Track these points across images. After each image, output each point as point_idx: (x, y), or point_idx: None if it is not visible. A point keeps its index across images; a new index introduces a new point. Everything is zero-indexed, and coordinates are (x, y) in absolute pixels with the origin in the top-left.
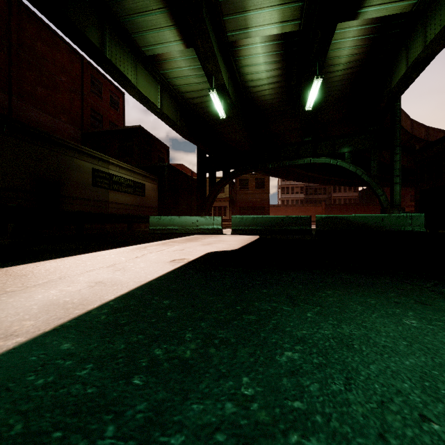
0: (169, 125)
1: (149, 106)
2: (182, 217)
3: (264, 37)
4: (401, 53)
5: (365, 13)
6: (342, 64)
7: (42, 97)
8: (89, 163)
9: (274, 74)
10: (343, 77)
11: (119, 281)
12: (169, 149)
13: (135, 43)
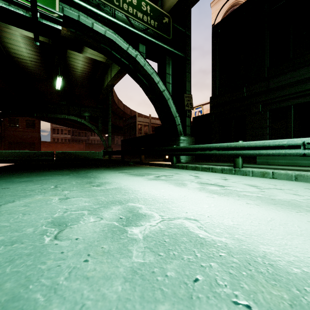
0: None
1: None
2: None
3: (23, 34)
4: (106, 77)
5: (85, 53)
6: (79, 69)
7: None
8: None
9: (35, 57)
10: (81, 75)
11: None
12: None
13: None
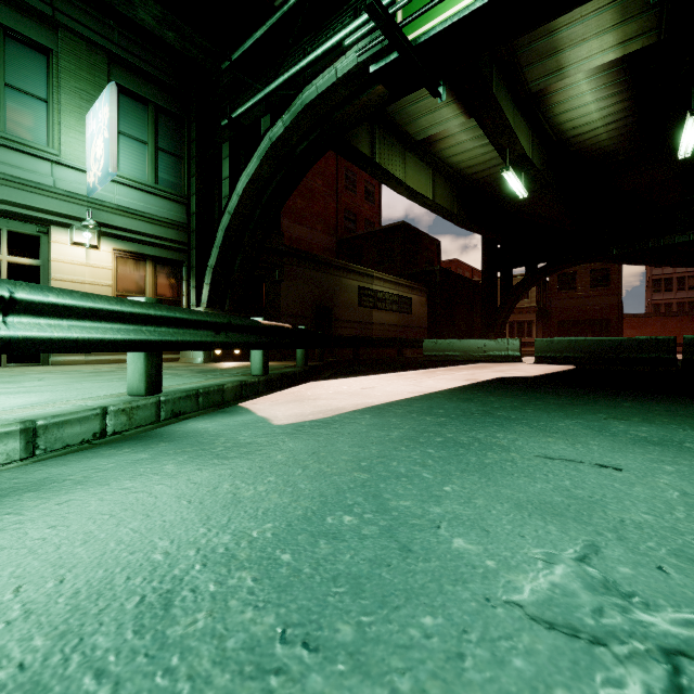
0: (442, 216)
1: (418, 200)
2: (464, 340)
3: (591, 69)
4: None
5: None
6: None
7: (301, 210)
8: (355, 281)
9: (616, 110)
10: None
11: (438, 385)
12: (440, 244)
13: (405, 132)
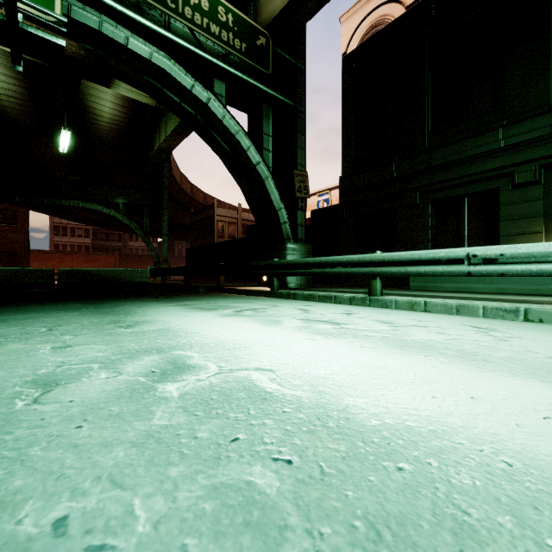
0: None
1: None
2: None
3: None
4: (157, 133)
5: (117, 89)
6: (106, 117)
7: None
8: None
9: (16, 90)
10: (110, 129)
11: None
12: None
13: None
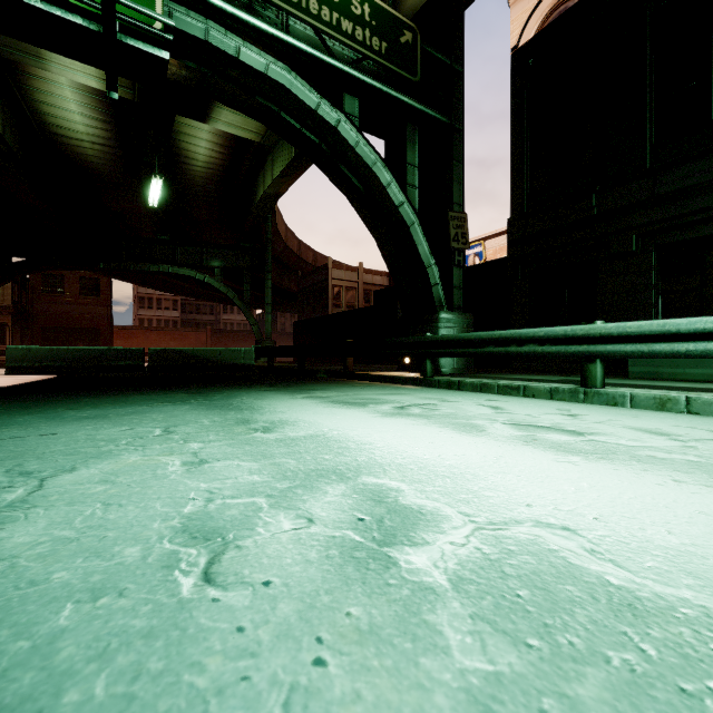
0: None
1: None
2: None
3: (76, 82)
4: (261, 177)
5: (215, 123)
6: (201, 161)
7: None
8: None
9: (102, 134)
10: (205, 175)
11: None
12: None
13: None
